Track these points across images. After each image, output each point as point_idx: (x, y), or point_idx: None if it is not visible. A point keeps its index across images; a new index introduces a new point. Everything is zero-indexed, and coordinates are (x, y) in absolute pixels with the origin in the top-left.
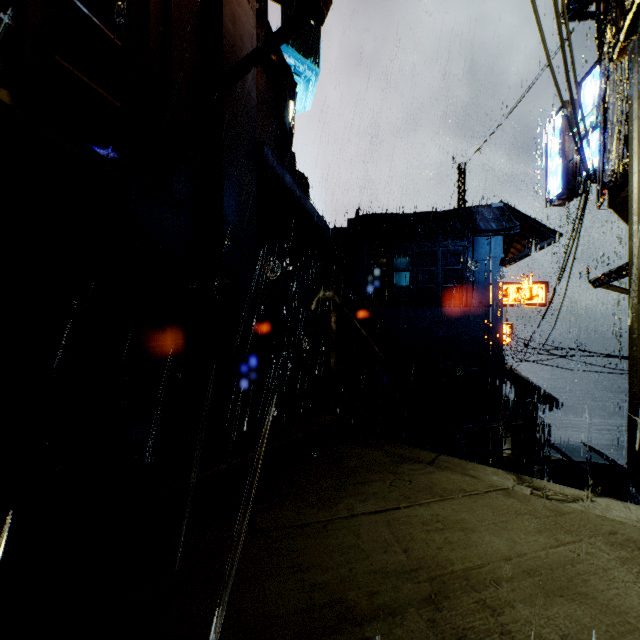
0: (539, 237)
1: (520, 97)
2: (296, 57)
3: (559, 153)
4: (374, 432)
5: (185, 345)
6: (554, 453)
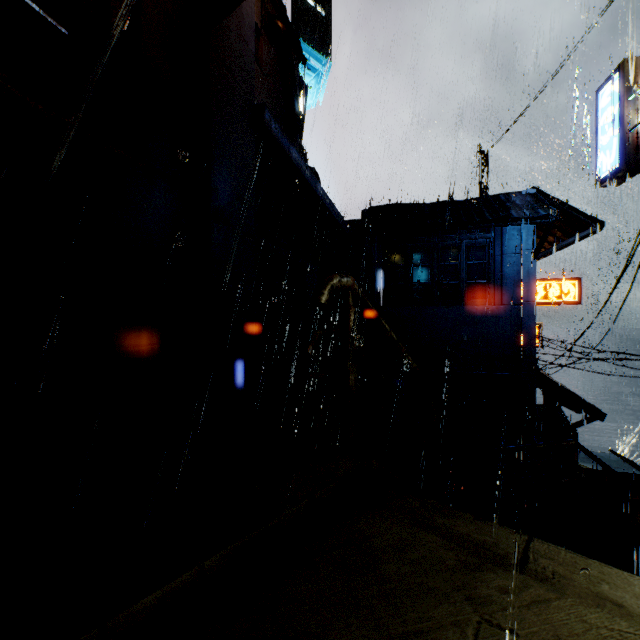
0: (577, 227)
1: (554, 72)
2: (307, 50)
3: (615, 122)
4: (390, 442)
5: (160, 351)
6: (580, 461)
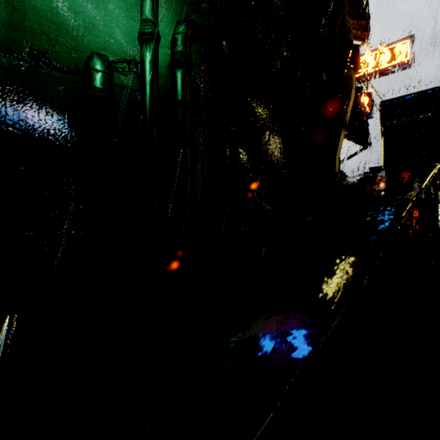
0: None
1: None
2: None
3: None
4: None
5: None
6: None
